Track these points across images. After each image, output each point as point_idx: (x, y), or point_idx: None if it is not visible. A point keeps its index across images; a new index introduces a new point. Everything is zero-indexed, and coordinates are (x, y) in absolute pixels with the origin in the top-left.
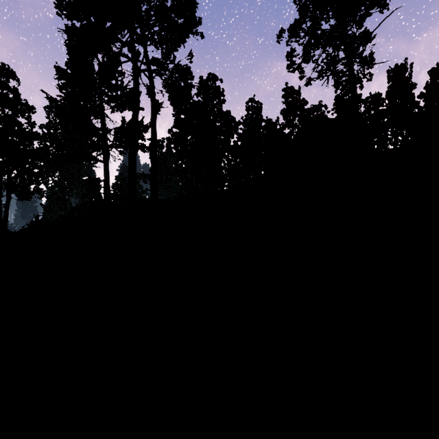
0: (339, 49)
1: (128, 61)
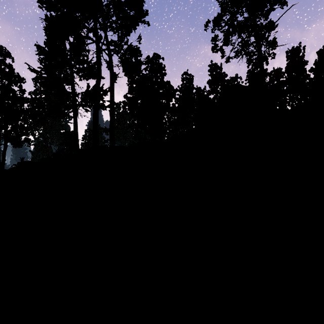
0: (250, 35)
1: (93, 43)
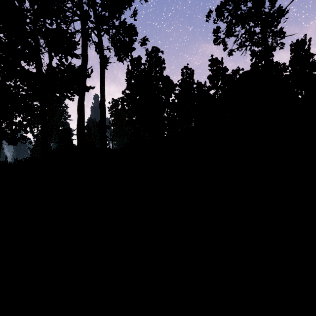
0: (256, 24)
1: (78, 20)
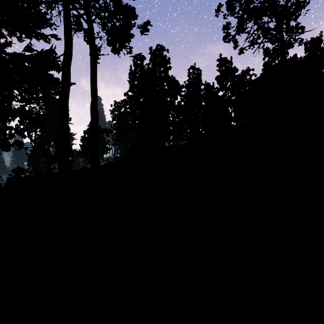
0: (271, 18)
1: (61, 0)
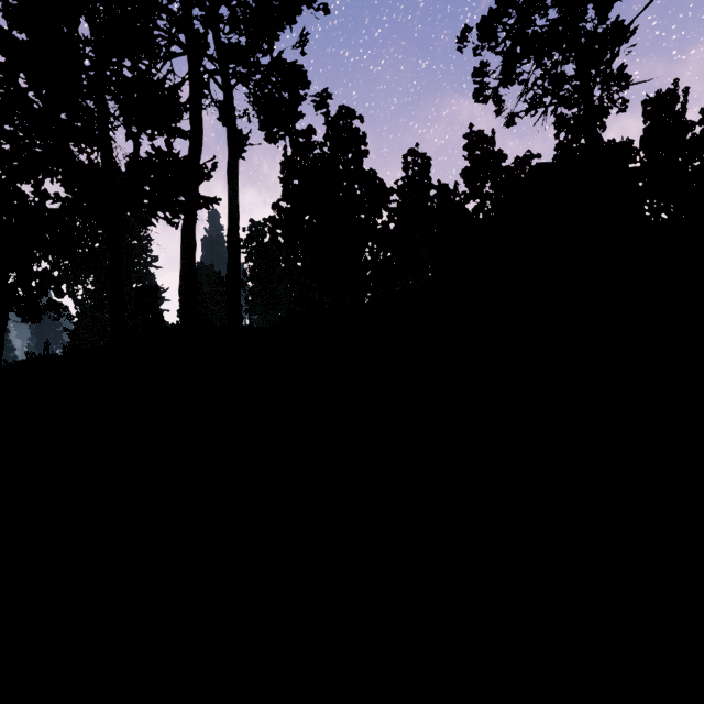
0: (567, 57)
1: (182, 54)
